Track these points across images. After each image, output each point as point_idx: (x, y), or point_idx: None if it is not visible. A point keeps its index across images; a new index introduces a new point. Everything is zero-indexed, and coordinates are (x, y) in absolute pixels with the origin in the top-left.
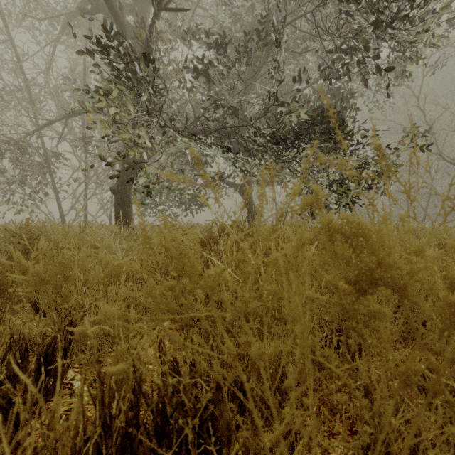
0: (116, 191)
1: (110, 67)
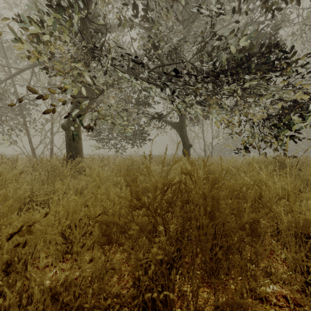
0: (66, 128)
1: None
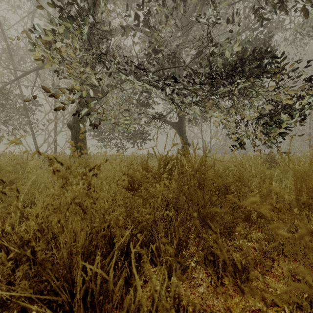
0: (72, 127)
1: (53, 2)
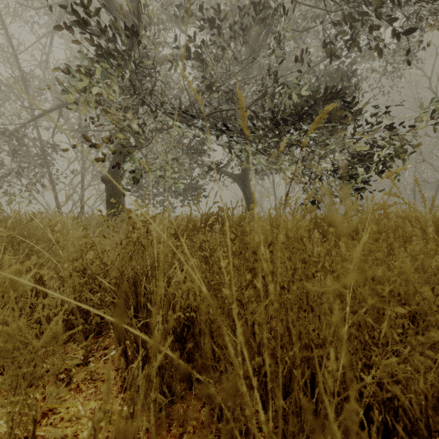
0: (107, 180)
1: (91, 42)
